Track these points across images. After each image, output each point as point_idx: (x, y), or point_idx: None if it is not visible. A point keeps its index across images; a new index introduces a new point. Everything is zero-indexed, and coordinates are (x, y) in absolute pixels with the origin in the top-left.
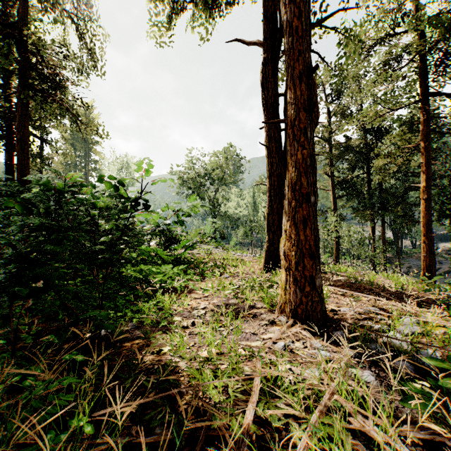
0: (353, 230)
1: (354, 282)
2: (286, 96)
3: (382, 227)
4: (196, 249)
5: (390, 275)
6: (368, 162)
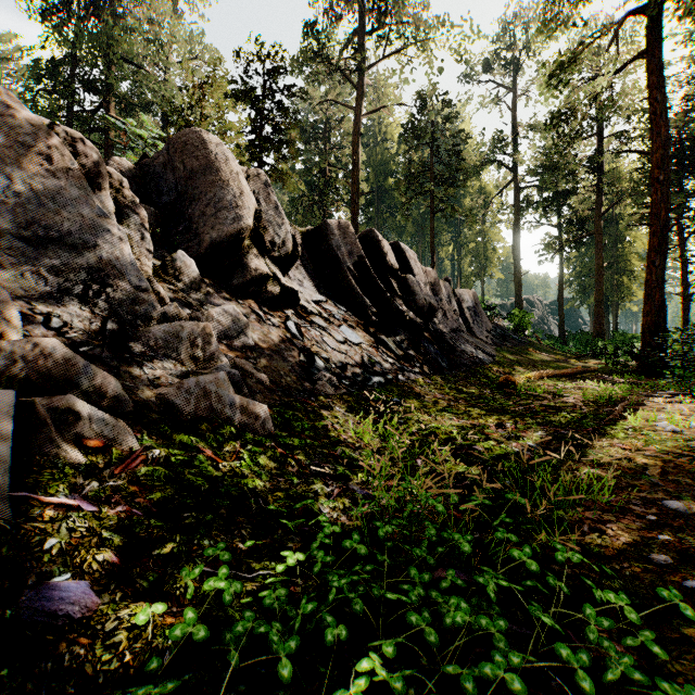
0: None
1: None
2: None
3: None
4: None
5: None
6: None
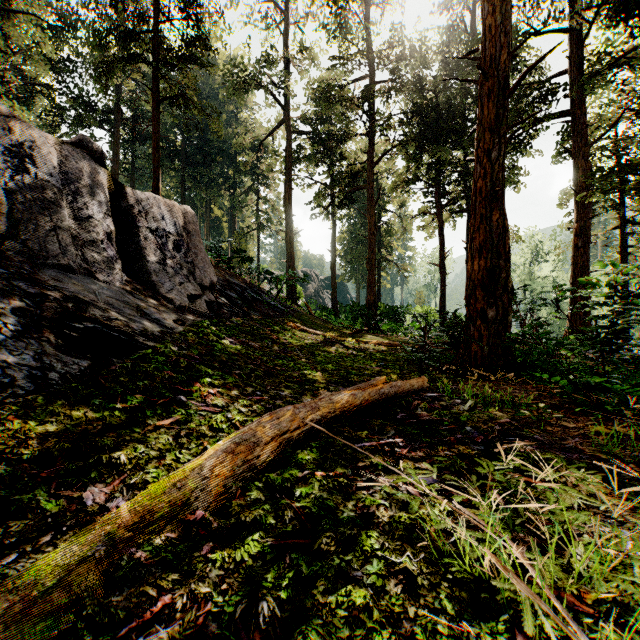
0: None
1: None
2: None
3: None
4: None
5: None
6: None
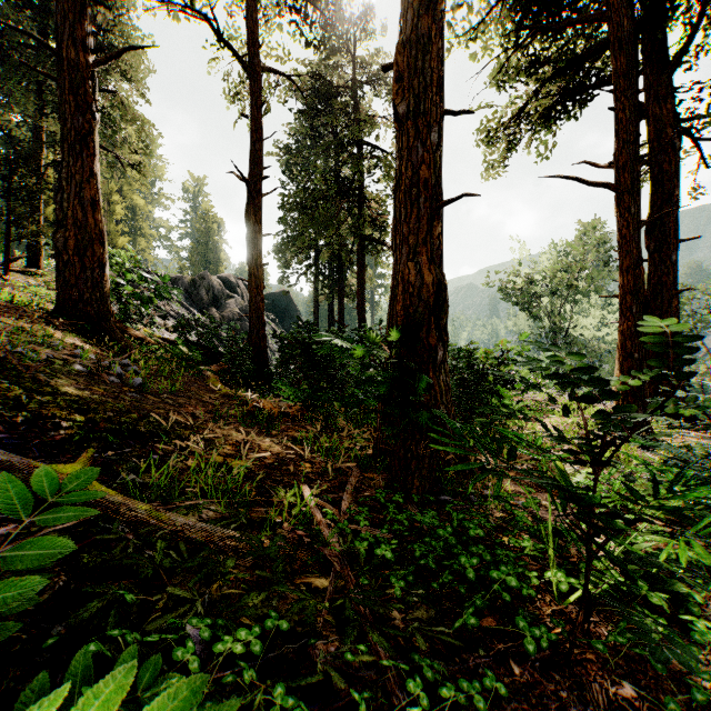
0: None
1: None
2: (648, 226)
3: None
4: (530, 392)
5: None
6: None
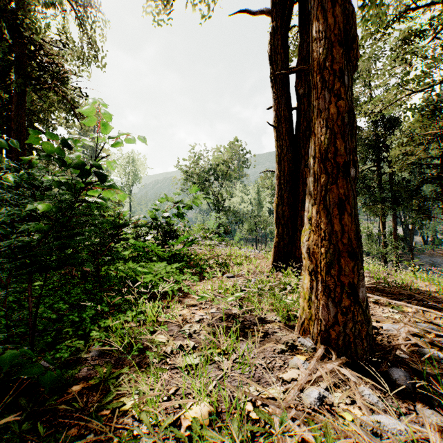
0: (362, 226)
1: (384, 285)
2: None
3: (394, 223)
4: (198, 245)
5: (424, 276)
6: (380, 154)
